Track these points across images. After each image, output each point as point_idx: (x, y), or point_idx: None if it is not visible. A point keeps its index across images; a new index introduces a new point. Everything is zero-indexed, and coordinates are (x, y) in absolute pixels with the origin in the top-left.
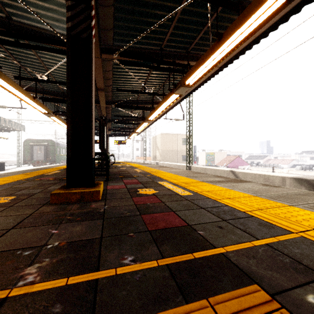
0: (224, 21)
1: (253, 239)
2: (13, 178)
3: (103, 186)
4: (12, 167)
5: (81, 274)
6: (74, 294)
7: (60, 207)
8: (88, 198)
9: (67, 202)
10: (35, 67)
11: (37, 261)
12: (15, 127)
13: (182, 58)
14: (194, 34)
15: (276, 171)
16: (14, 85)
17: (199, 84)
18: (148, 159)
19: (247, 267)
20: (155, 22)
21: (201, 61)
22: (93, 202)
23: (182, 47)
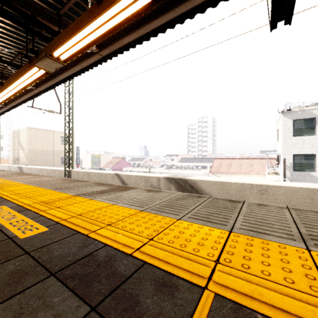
0: None
1: None
2: None
3: None
4: None
5: None
6: None
7: None
8: None
9: None
10: None
11: None
12: None
13: (50, 20)
14: None
15: (151, 171)
16: None
17: (79, 70)
18: (7, 162)
19: None
20: None
21: (76, 26)
22: None
23: (50, 3)
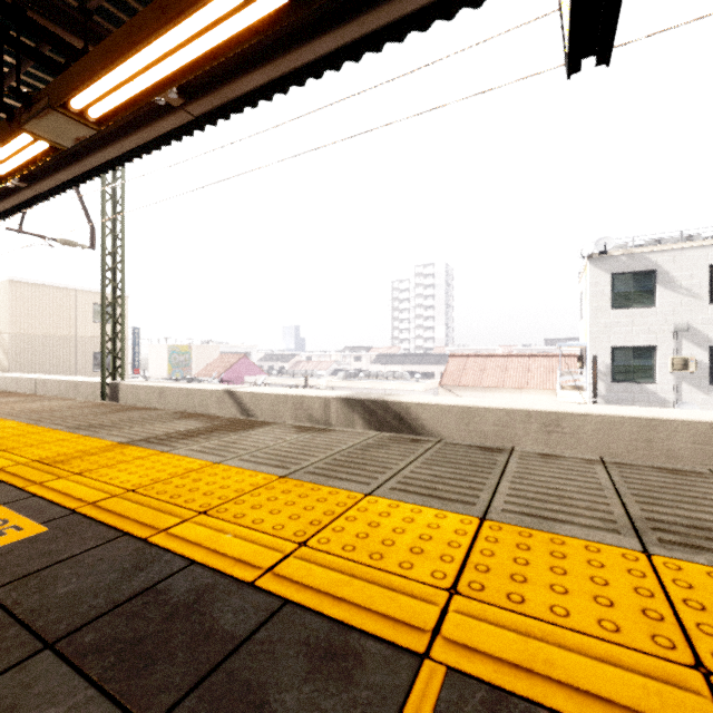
0: None
1: None
2: None
3: None
4: None
5: None
6: None
7: None
8: None
9: None
10: None
11: None
12: None
13: (62, 21)
14: None
15: (310, 383)
16: None
17: (137, 145)
18: None
19: None
20: None
21: (125, 39)
22: None
23: None
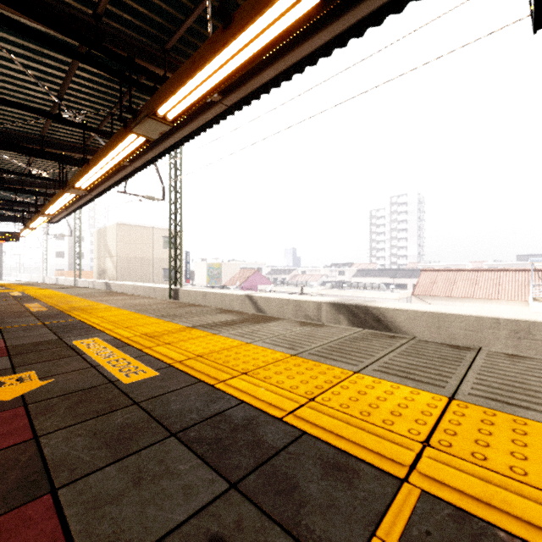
0: None
1: None
2: None
3: None
4: None
5: None
6: None
7: None
8: None
9: None
10: None
11: None
12: None
13: (152, 60)
14: (176, 12)
15: (305, 291)
16: None
17: (191, 131)
18: (89, 276)
19: None
20: None
21: (191, 67)
22: None
23: (152, 35)
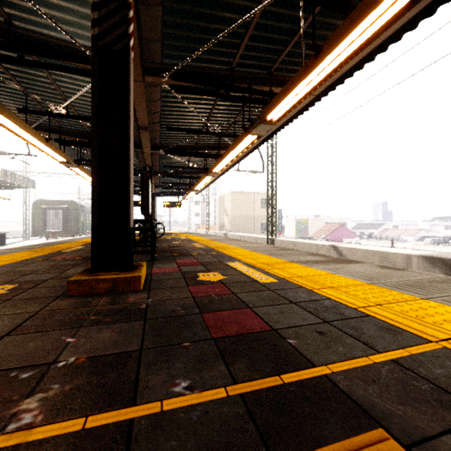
0: (324, 29)
1: (371, 351)
2: (16, 257)
3: (147, 269)
4: (16, 240)
5: (107, 412)
6: (94, 445)
7: (81, 302)
8: (123, 287)
9: (93, 294)
10: (48, 95)
11: (40, 389)
12: (21, 182)
13: (261, 82)
14: (279, 47)
15: (396, 246)
16: (17, 121)
17: (286, 120)
18: (213, 229)
19: (364, 399)
20: (222, 29)
21: (290, 86)
22: (131, 294)
23: (262, 66)
